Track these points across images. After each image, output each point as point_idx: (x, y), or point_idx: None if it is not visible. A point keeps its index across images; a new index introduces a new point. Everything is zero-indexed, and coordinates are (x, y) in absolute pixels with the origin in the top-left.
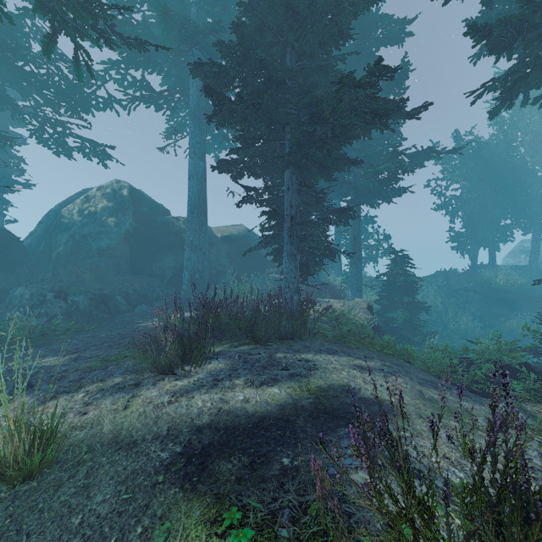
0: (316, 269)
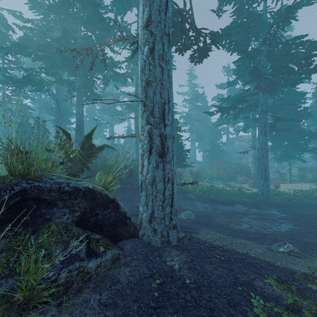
0: None
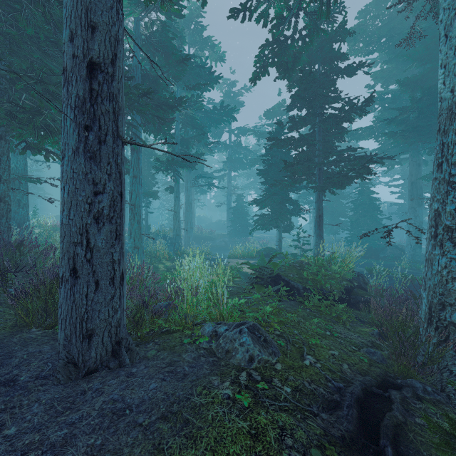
0: None
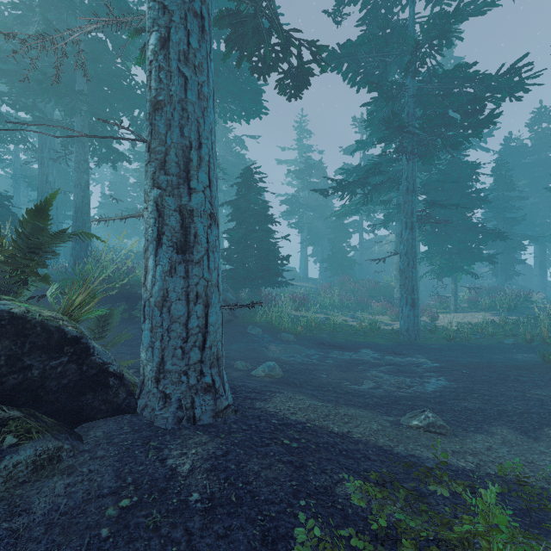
0: (510, 279)
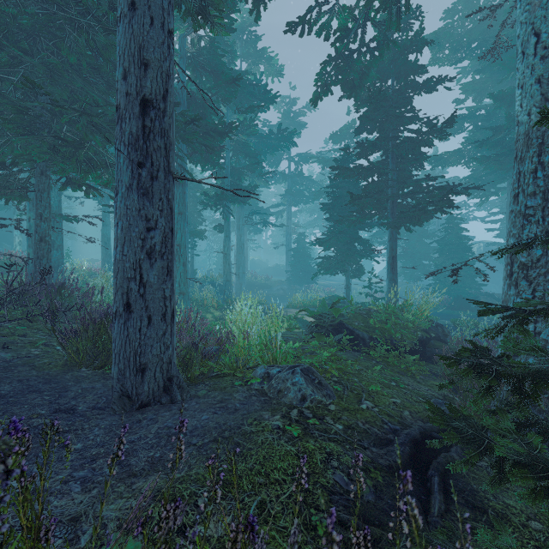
0: None
